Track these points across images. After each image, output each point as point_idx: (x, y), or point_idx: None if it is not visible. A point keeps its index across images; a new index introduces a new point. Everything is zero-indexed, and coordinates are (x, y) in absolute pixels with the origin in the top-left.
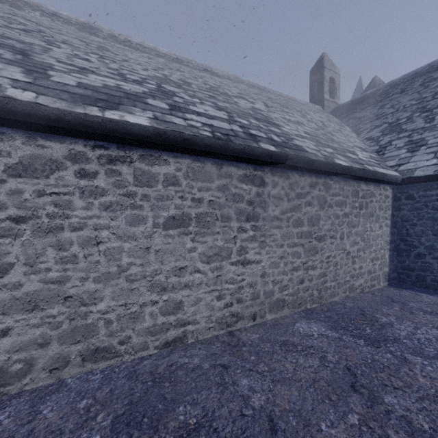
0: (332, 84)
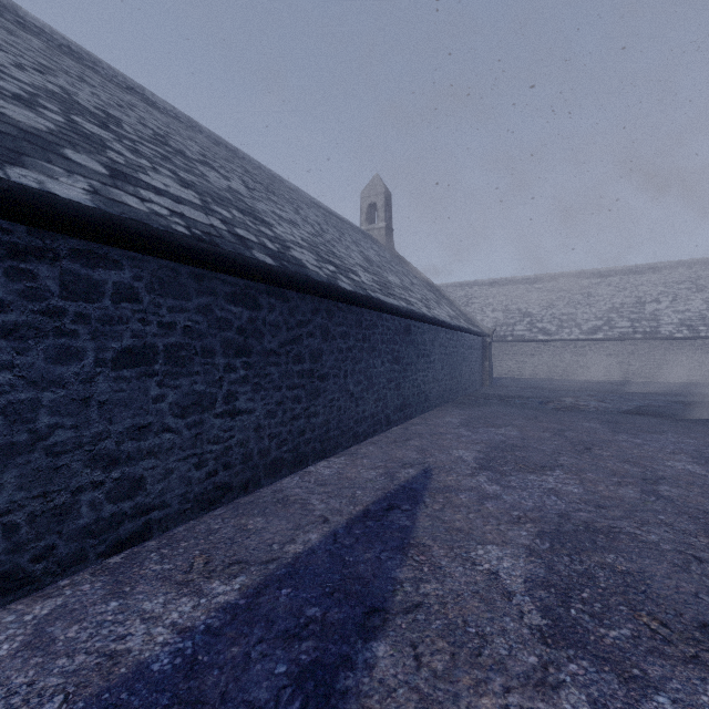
0: None
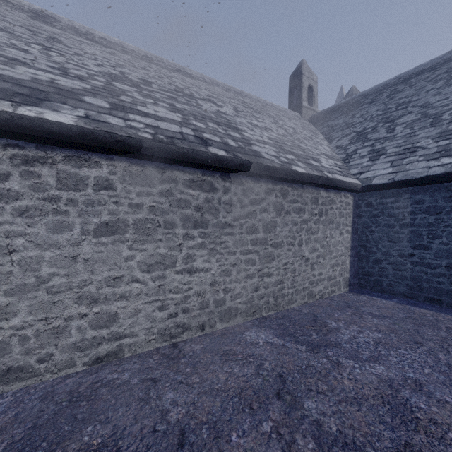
0: (311, 92)
